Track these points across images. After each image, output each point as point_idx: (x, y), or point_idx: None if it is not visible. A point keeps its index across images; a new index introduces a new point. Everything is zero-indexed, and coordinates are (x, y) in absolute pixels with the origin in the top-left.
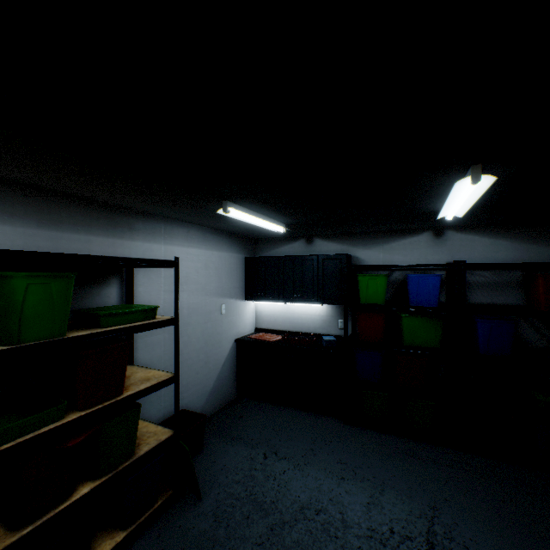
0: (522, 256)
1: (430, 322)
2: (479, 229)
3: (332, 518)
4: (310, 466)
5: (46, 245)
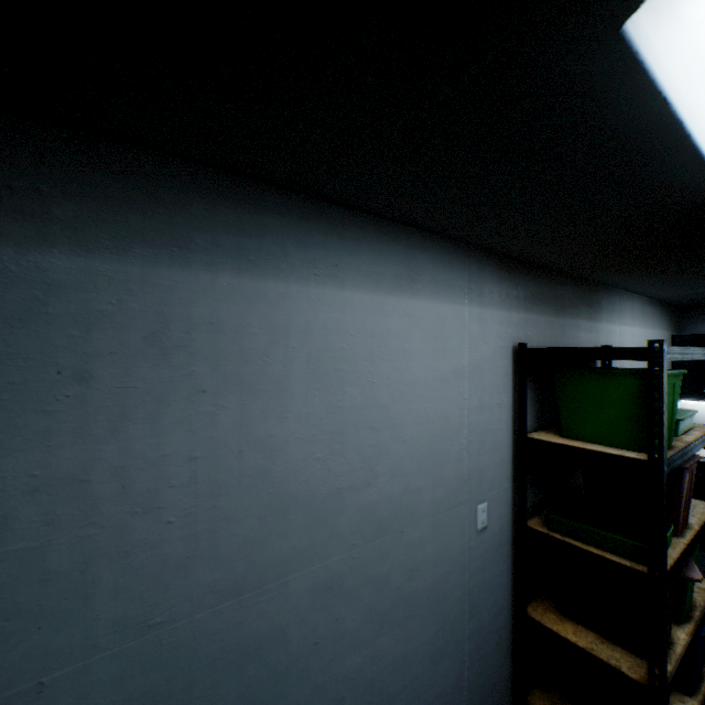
0: None
1: None
2: None
3: None
4: None
5: (557, 334)
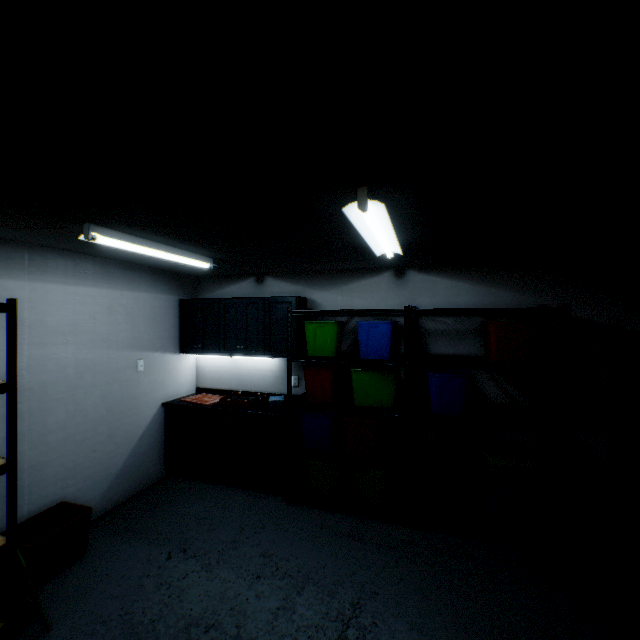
0: (484, 301)
1: (382, 378)
2: (441, 270)
3: (223, 635)
4: (224, 564)
5: None
